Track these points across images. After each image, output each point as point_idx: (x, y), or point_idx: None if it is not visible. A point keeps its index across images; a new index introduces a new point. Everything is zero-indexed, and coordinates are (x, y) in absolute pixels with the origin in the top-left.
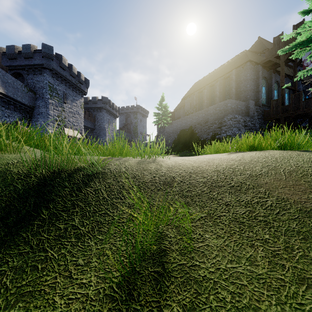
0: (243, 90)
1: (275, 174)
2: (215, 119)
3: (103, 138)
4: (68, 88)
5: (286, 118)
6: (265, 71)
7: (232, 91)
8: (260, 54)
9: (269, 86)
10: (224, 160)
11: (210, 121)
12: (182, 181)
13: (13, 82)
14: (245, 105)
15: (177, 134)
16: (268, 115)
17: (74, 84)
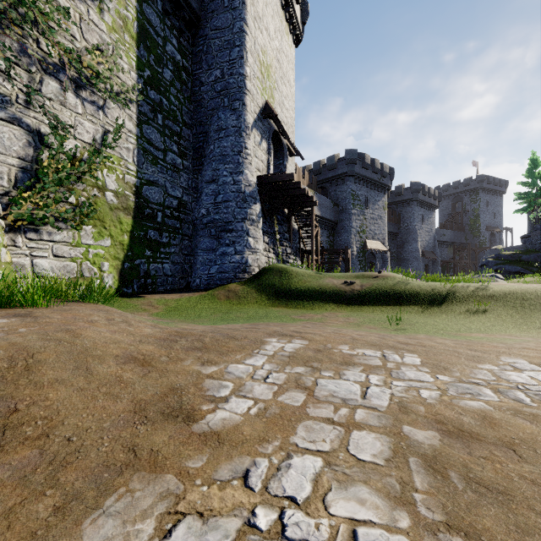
0: None
1: None
2: None
3: (412, 246)
4: (369, 190)
5: None
6: None
7: None
8: None
9: None
10: (535, 288)
11: None
12: (498, 296)
13: (325, 202)
14: None
15: None
16: None
17: (376, 181)
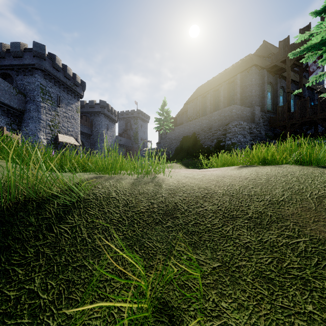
0: (249, 96)
1: (301, 201)
2: (220, 125)
3: (100, 144)
4: (62, 91)
5: (292, 125)
6: (271, 76)
7: (237, 97)
8: (265, 59)
9: (274, 92)
10: (235, 178)
11: (214, 127)
12: (186, 209)
13: (0, 83)
14: (251, 111)
15: (180, 141)
16: (274, 121)
17: (69, 86)
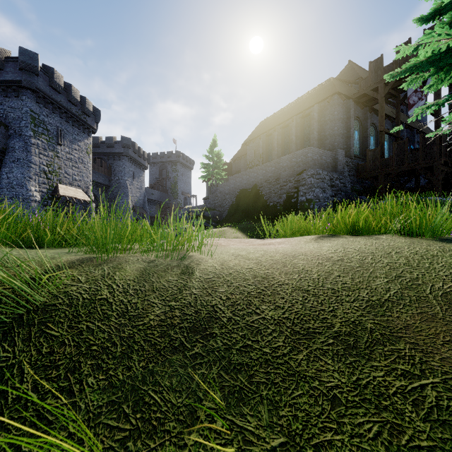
0: (329, 135)
1: (419, 302)
2: (290, 175)
3: (123, 200)
4: (64, 122)
5: (387, 175)
6: (359, 109)
7: (313, 136)
8: (351, 85)
9: (363, 130)
10: (312, 258)
11: (283, 177)
12: (230, 318)
13: None
14: (332, 155)
15: (236, 195)
16: (363, 171)
17: (76, 116)
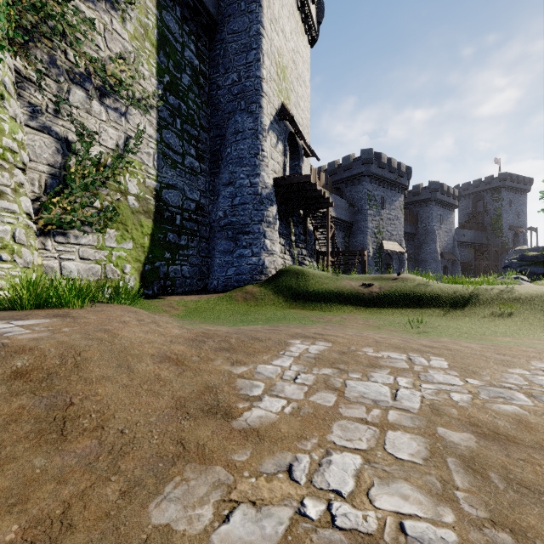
0: None
1: None
2: None
3: (430, 246)
4: (385, 190)
5: None
6: None
7: None
8: None
9: None
10: None
11: None
12: (524, 299)
13: (340, 203)
14: None
15: None
16: None
17: (393, 181)
